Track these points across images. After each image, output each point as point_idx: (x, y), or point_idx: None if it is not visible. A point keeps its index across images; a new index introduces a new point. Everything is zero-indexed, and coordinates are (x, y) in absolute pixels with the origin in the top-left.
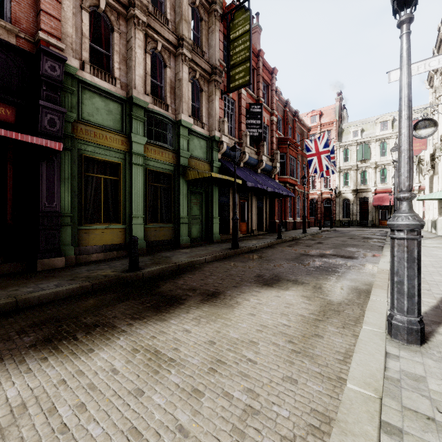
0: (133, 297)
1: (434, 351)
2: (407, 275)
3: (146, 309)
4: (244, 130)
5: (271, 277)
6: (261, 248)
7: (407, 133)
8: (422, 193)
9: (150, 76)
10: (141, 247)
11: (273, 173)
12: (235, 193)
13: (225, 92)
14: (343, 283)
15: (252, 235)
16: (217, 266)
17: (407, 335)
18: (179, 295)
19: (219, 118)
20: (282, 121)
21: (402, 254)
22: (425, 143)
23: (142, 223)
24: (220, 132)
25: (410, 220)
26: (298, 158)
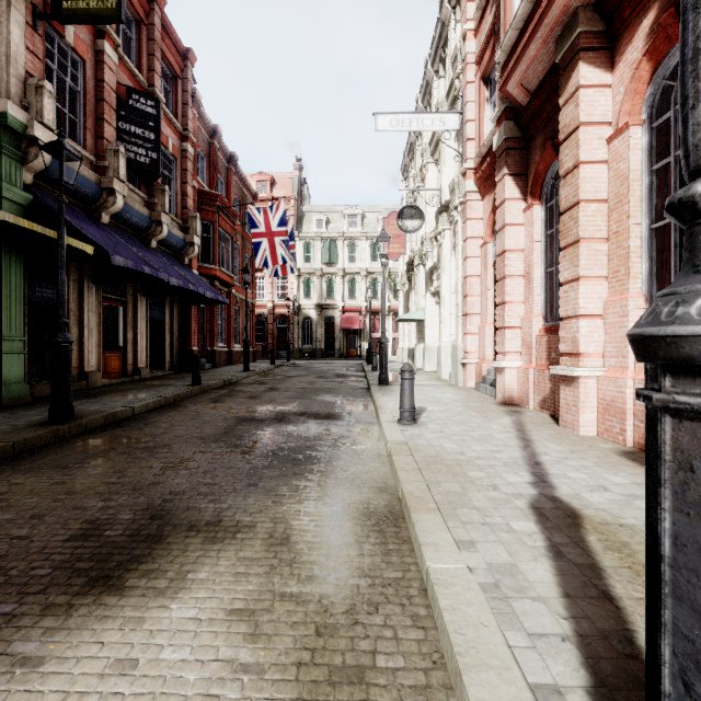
0: None
1: None
2: None
3: None
4: (113, 142)
5: (137, 525)
6: (147, 411)
7: None
8: (392, 314)
9: None
10: None
11: (188, 255)
12: (60, 269)
13: (46, 15)
14: (337, 499)
15: (136, 380)
16: None
17: None
18: None
19: (27, 75)
20: (207, 161)
21: None
22: (404, 245)
23: None
24: (29, 114)
25: None
26: (237, 239)
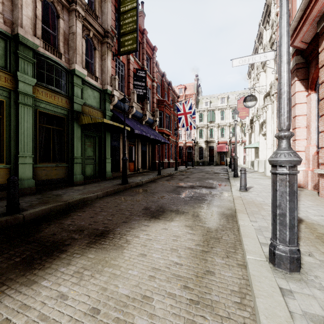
0: (0, 249)
1: (312, 276)
2: (289, 207)
3: (12, 266)
4: (132, 89)
5: (157, 209)
6: (146, 182)
7: (287, 77)
8: (243, 144)
9: (41, 21)
10: (29, 186)
11: (154, 125)
12: (124, 137)
13: (116, 55)
14: (213, 210)
15: (138, 173)
16: (108, 202)
17: (289, 265)
18: (63, 240)
19: (111, 75)
20: (160, 87)
21: (285, 188)
22: (248, 112)
23: (31, 162)
24: (112, 87)
25: (292, 157)
26: (171, 116)
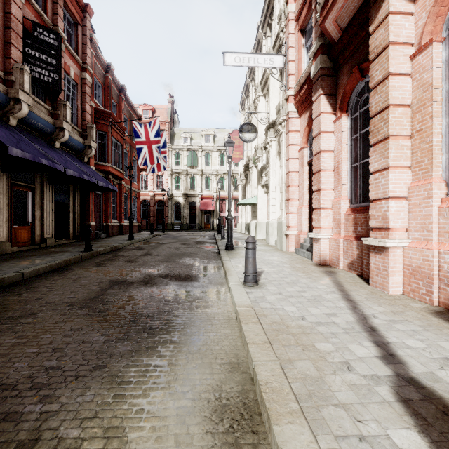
0: None
1: None
2: None
3: None
4: (20, 62)
5: None
6: (37, 275)
7: None
8: (233, 201)
9: None
10: None
11: (86, 155)
12: None
13: None
14: (187, 385)
15: (41, 248)
16: None
17: None
18: None
19: None
20: (103, 89)
21: None
22: (242, 153)
23: None
24: None
25: None
26: (126, 147)
